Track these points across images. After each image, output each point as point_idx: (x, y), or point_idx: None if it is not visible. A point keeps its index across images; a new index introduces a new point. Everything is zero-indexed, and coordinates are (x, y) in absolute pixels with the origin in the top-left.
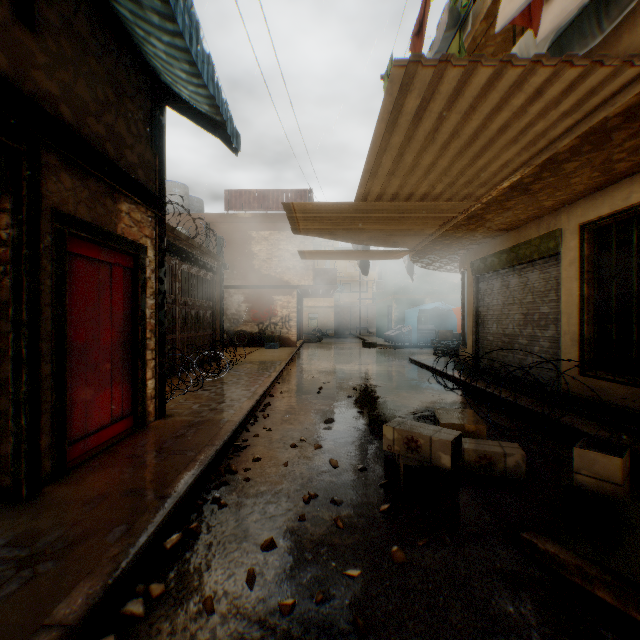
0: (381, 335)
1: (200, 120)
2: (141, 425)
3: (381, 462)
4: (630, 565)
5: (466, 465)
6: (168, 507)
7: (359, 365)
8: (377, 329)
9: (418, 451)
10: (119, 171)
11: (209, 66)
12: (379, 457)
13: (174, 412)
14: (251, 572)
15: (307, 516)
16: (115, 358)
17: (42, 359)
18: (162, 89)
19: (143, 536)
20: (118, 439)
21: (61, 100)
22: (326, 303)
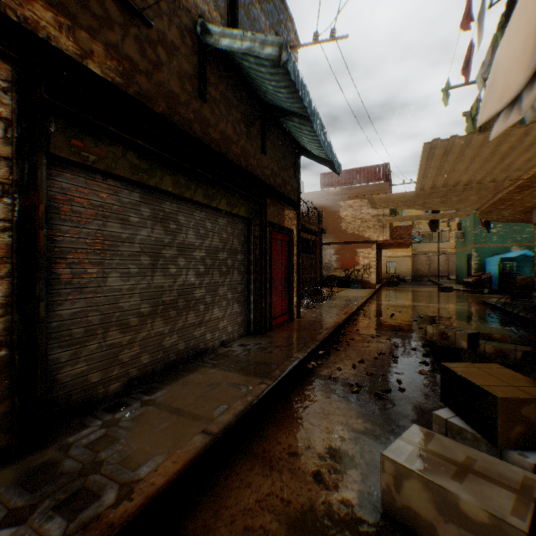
0: (460, 281)
1: (319, 159)
2: (291, 319)
3: (427, 349)
4: (534, 375)
5: (485, 355)
6: (317, 343)
7: (429, 303)
8: (456, 276)
9: (447, 339)
10: (286, 197)
11: (329, 145)
12: (426, 347)
13: (304, 316)
14: (354, 364)
15: (379, 358)
16: (282, 284)
17: (266, 282)
18: (299, 147)
19: (311, 347)
20: (284, 322)
21: (270, 176)
22: (403, 253)
